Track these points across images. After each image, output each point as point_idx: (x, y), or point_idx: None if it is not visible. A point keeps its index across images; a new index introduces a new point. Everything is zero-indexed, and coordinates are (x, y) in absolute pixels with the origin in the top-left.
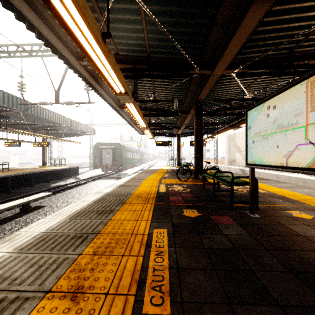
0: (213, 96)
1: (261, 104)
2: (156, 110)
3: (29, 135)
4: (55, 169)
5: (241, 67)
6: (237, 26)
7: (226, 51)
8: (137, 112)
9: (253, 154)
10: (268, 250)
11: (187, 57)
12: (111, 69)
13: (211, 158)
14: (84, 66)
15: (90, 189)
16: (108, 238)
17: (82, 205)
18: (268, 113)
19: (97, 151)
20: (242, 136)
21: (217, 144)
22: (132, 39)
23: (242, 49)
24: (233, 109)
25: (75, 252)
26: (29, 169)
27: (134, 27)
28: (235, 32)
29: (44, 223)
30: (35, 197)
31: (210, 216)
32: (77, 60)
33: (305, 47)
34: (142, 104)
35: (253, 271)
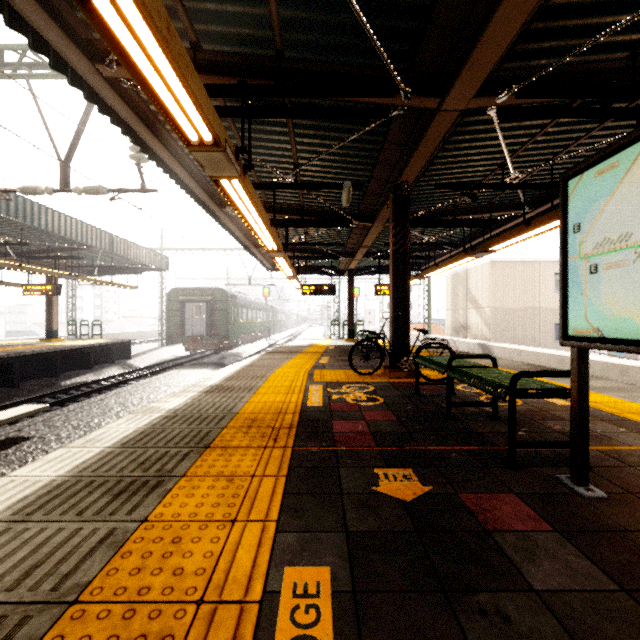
0: (433, 178)
1: (634, 145)
2: (301, 213)
3: (9, 268)
4: (75, 345)
5: (515, 90)
6: None
7: (488, 29)
8: (254, 209)
9: (593, 308)
10: None
11: (381, 51)
12: (161, 51)
13: (415, 321)
14: (116, 84)
15: (150, 393)
16: (99, 635)
17: (82, 459)
18: None
19: (175, 306)
20: (483, 276)
21: (429, 293)
22: None
23: (521, 42)
24: (473, 212)
25: None
26: (12, 346)
27: None
28: None
29: None
30: (1, 418)
31: (461, 497)
32: (87, 61)
33: None
34: (269, 198)
35: None
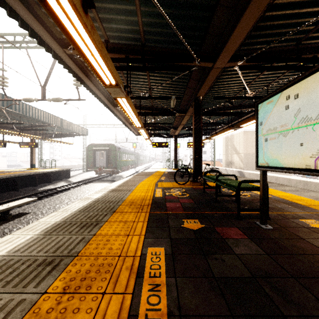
0: (213, 94)
1: (277, 94)
2: (152, 109)
3: (14, 135)
4: (44, 171)
5: (245, 59)
6: (246, 5)
7: (230, 38)
8: (131, 109)
9: (266, 155)
10: (296, 279)
11: (186, 45)
12: (97, 53)
13: (208, 160)
14: (71, 56)
15: (81, 193)
16: (88, 263)
17: (64, 216)
18: (287, 104)
19: (90, 152)
20: (240, 138)
21: (214, 146)
22: (124, 23)
23: (247, 39)
24: (233, 109)
25: (38, 288)
26: (15, 172)
27: (125, 7)
28: (242, 13)
29: (9, 242)
30: (17, 203)
31: (216, 228)
32: (61, 48)
33: (313, 39)
34: (137, 102)
35: (286, 317)
